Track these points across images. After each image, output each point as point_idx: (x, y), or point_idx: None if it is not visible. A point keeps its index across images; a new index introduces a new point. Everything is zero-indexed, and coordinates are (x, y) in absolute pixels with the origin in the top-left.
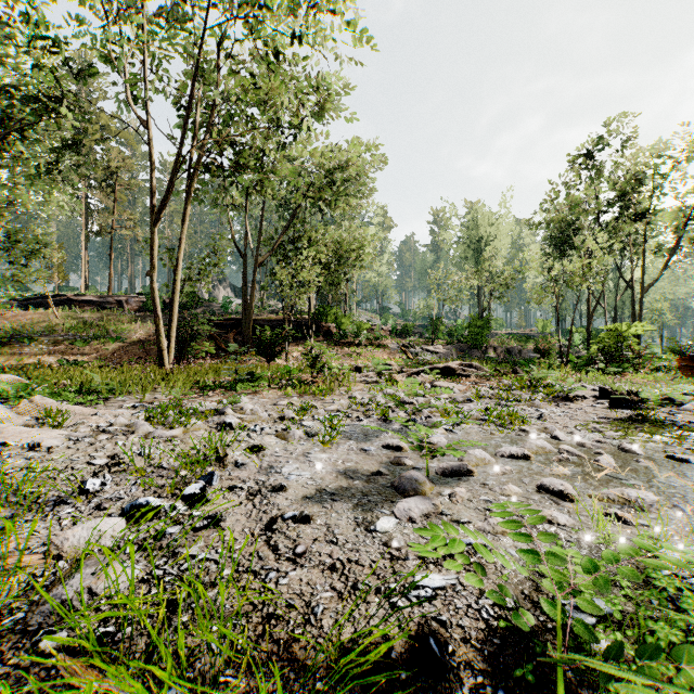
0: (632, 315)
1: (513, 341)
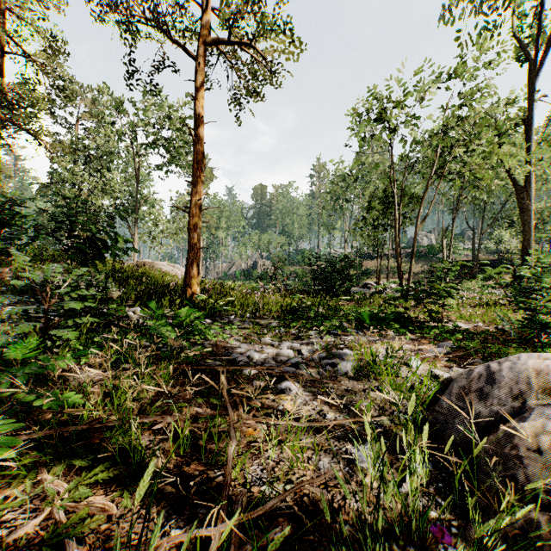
0: None
1: None
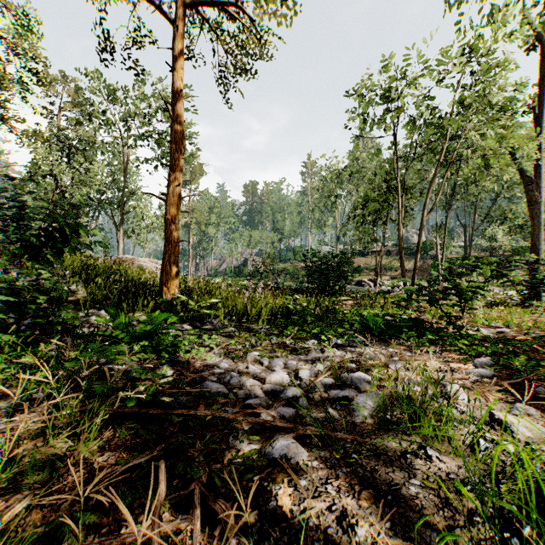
0: None
1: None
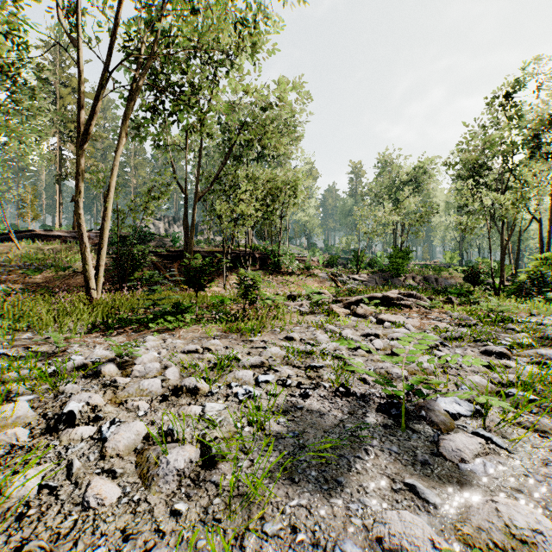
0: (539, 246)
1: (427, 270)
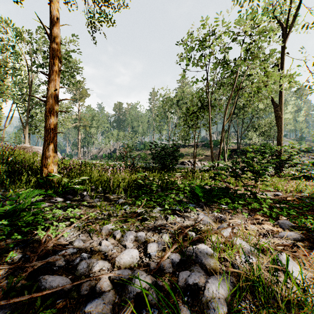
0: None
1: None
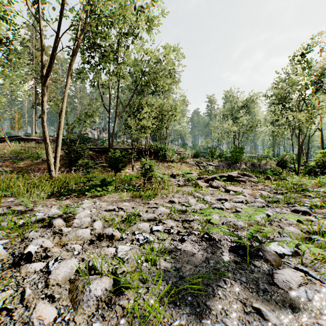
0: (321, 145)
1: (254, 159)
